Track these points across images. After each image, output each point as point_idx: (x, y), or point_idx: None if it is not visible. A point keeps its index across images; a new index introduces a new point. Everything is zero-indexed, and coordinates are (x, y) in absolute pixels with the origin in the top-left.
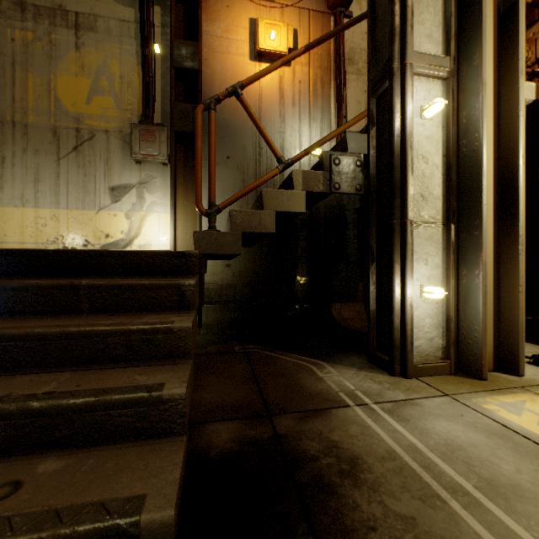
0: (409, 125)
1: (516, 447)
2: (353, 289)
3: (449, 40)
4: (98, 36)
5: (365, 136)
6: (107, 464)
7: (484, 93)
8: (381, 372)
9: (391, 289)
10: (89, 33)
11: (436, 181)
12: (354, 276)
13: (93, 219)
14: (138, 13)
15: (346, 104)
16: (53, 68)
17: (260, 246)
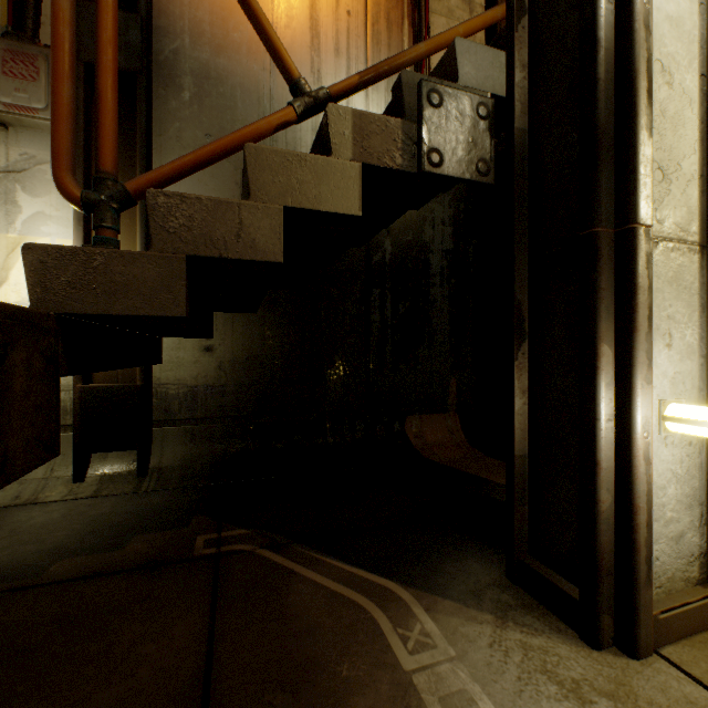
0: None
1: None
2: (441, 390)
3: None
4: None
5: (496, 52)
6: None
7: None
8: (559, 629)
9: (591, 412)
10: None
11: (689, 136)
12: (442, 368)
13: None
14: None
15: (430, 64)
16: None
17: (274, 311)
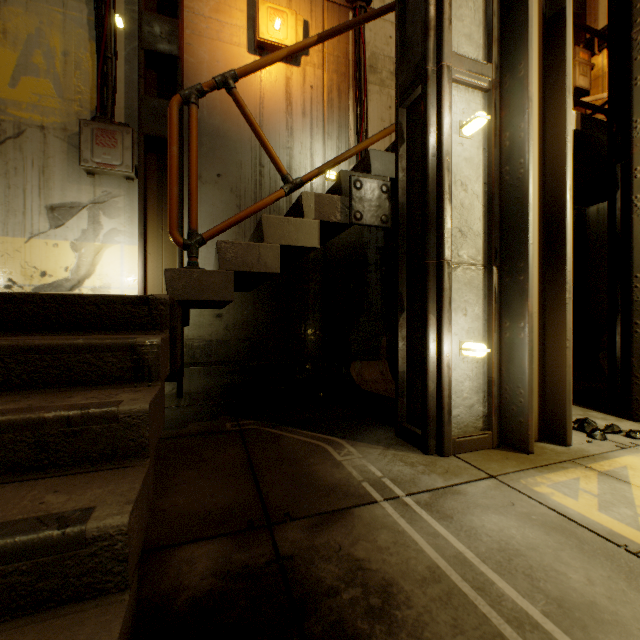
0: (447, 143)
1: (581, 545)
2: (375, 344)
3: (491, 44)
4: None
5: (393, 155)
6: None
7: (531, 111)
8: (413, 450)
9: (425, 346)
10: None
11: (477, 214)
12: (376, 329)
13: (22, 250)
14: None
15: (368, 119)
16: None
17: (262, 291)
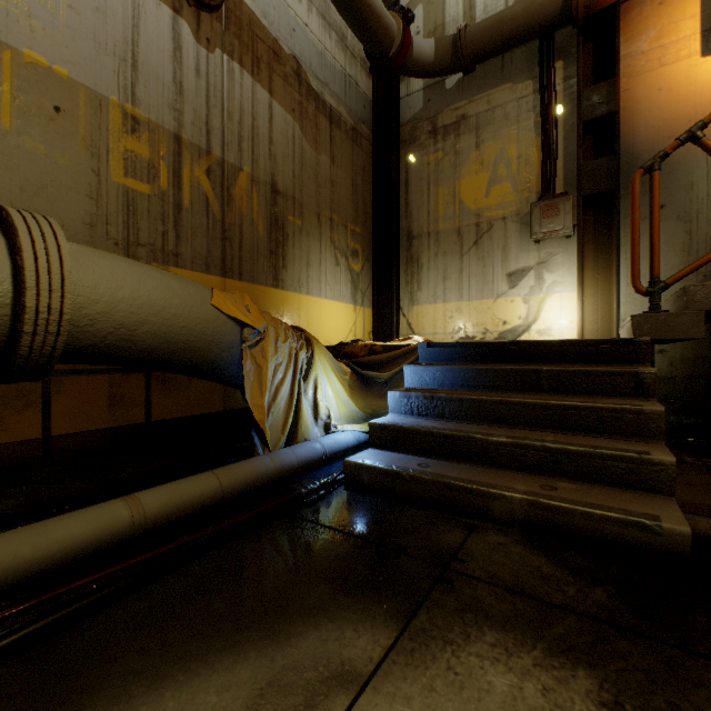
0: None
1: None
2: None
3: None
4: (495, 127)
5: None
6: (609, 495)
7: None
8: None
9: None
10: (487, 128)
11: None
12: None
13: (491, 307)
14: (536, 82)
15: None
16: (457, 175)
17: None
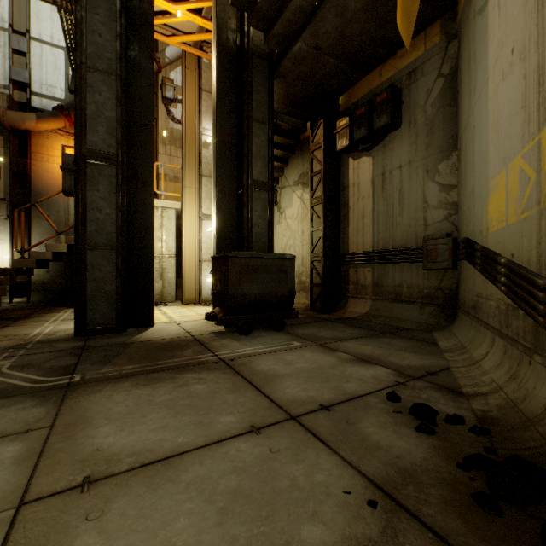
0: None
1: None
2: None
3: None
4: None
5: None
6: None
7: None
8: None
9: None
10: None
11: None
12: None
13: None
14: None
15: None
16: None
17: (69, 261)
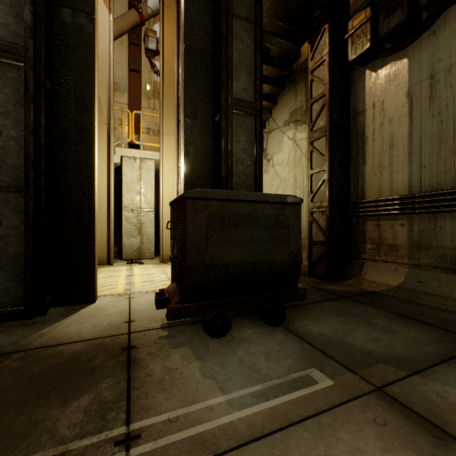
0: None
1: None
2: None
3: None
4: None
5: None
6: None
7: None
8: None
9: None
10: None
11: None
12: None
13: None
14: None
15: None
16: None
17: None
